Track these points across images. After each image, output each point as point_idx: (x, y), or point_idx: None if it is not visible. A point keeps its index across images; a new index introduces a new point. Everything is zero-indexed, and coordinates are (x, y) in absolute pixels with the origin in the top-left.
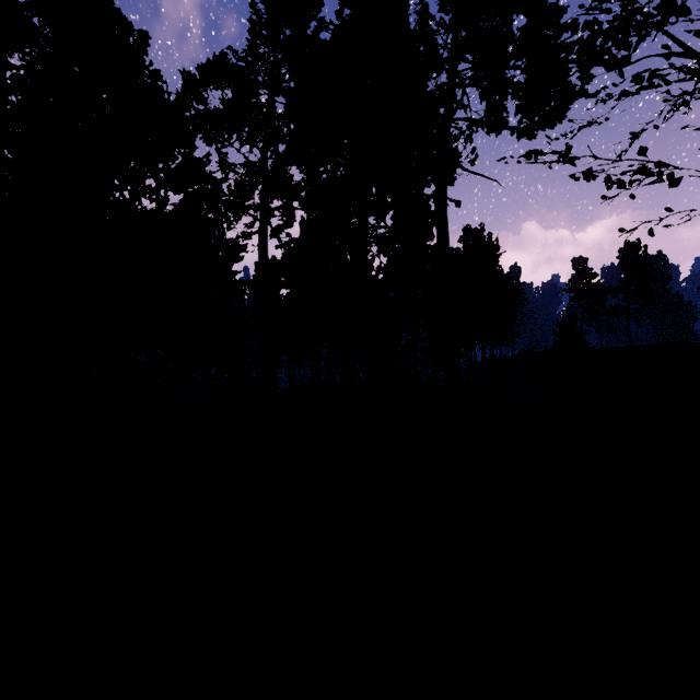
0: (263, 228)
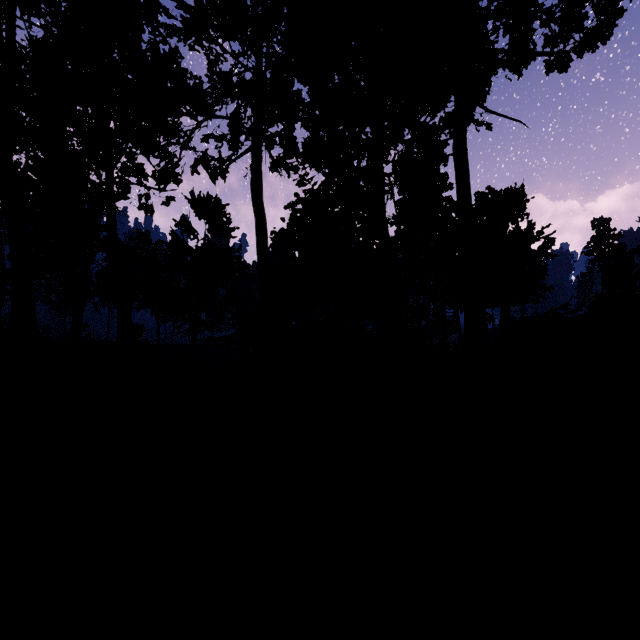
0: (255, 141)
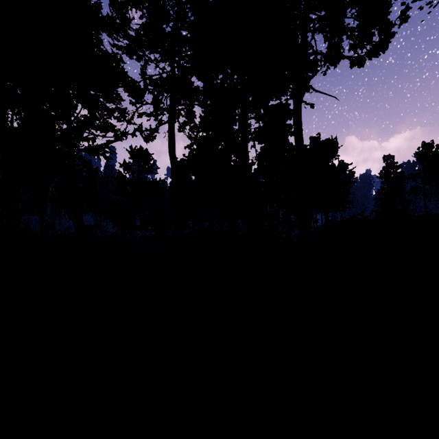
0: (171, 117)
